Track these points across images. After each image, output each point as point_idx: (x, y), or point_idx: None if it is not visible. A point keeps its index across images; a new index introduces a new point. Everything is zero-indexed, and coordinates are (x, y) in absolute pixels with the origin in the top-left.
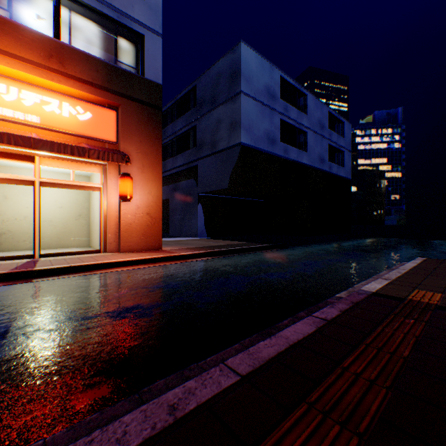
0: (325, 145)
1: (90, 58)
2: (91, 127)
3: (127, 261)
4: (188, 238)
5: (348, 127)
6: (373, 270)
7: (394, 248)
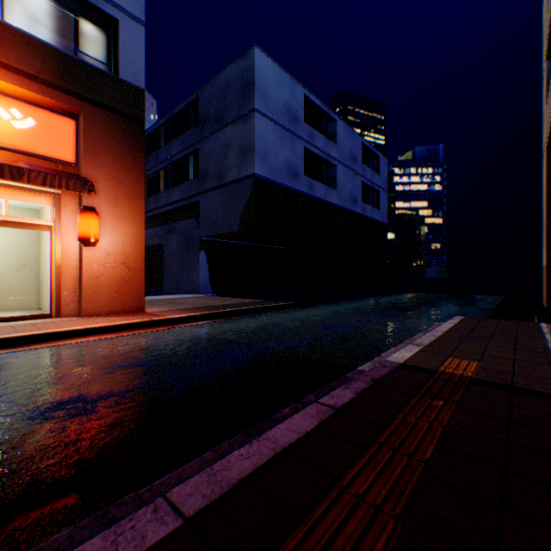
0: (357, 183)
1: (34, 42)
2: (35, 139)
3: (86, 329)
4: (187, 296)
5: (384, 162)
6: (407, 332)
7: (432, 305)
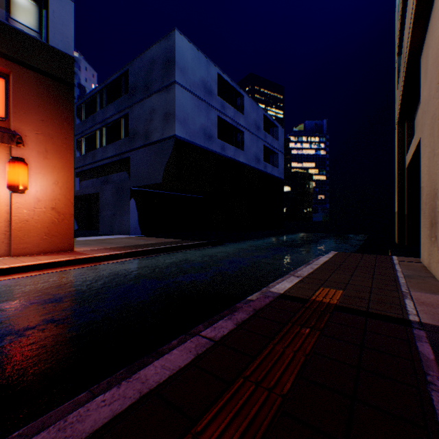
0: (260, 146)
1: None
2: None
3: (10, 268)
4: (118, 236)
5: (281, 131)
6: (293, 265)
7: (315, 242)
